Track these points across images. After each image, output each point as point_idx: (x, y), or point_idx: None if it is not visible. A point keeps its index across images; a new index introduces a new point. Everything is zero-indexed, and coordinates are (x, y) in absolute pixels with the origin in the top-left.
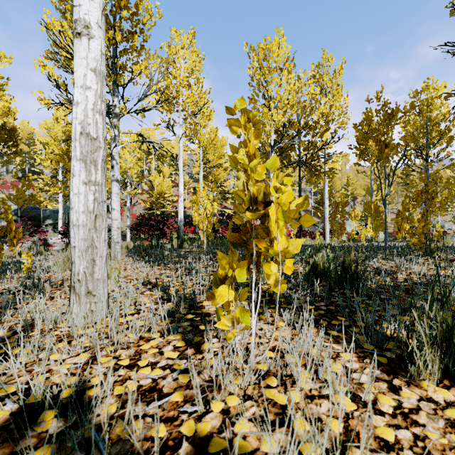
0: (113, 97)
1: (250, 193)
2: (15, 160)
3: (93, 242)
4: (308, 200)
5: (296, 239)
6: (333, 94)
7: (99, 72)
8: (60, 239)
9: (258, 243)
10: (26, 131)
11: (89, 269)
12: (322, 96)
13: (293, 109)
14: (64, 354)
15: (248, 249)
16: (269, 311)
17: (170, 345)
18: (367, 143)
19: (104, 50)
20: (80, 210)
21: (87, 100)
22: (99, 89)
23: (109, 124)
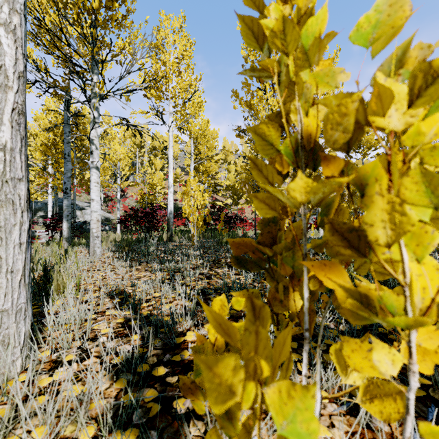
0: (92, 75)
1: (295, 133)
2: None
3: None
4: None
5: None
6: None
7: None
8: (43, 232)
9: (321, 273)
10: None
11: None
12: None
13: None
14: None
15: (275, 275)
16: None
17: None
18: None
19: None
20: None
21: None
22: None
23: (88, 105)
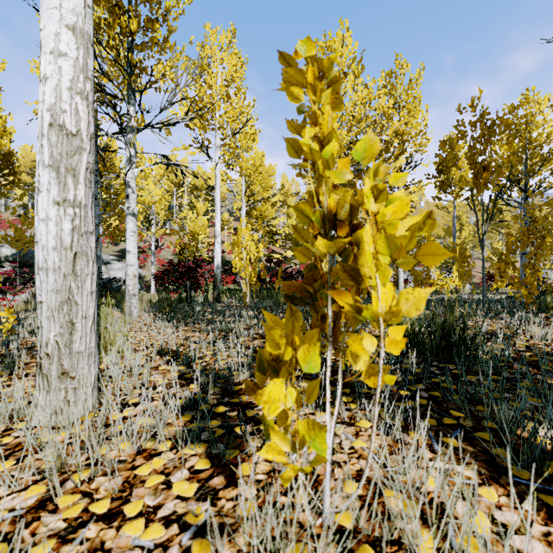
0: (128, 106)
1: (323, 208)
2: (16, 193)
3: (71, 294)
4: (433, 218)
5: (416, 291)
6: (408, 109)
7: (80, 31)
8: None
9: (338, 297)
10: (29, 158)
11: (64, 338)
12: (395, 111)
13: (360, 125)
14: (0, 488)
15: (316, 308)
16: (342, 400)
17: (186, 466)
18: (449, 171)
19: (91, 0)
20: (50, 244)
21: (61, 74)
22: (82, 59)
23: (123, 141)
